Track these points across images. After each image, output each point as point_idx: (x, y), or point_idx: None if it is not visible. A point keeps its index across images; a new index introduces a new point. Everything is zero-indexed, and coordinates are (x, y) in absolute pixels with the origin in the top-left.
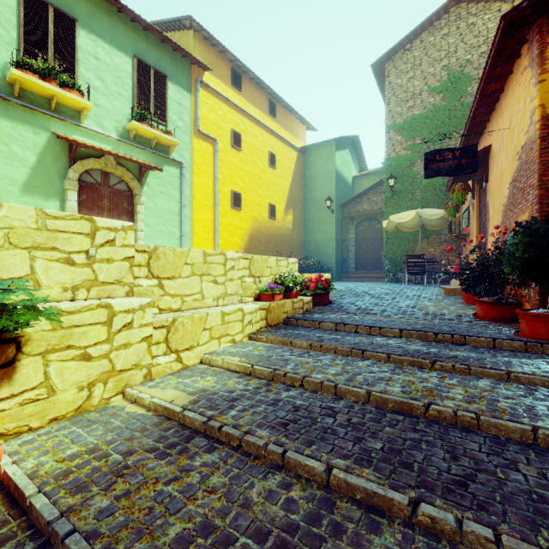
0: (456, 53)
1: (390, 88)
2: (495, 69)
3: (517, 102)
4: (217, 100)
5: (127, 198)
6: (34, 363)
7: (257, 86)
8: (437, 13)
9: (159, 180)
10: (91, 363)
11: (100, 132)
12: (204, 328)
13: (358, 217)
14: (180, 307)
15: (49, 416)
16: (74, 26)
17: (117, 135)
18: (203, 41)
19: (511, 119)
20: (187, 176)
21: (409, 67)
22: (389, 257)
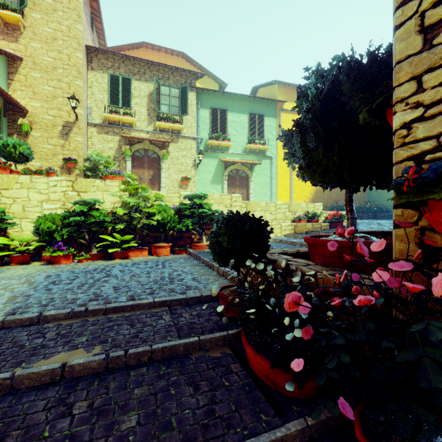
0: None
1: None
2: None
3: None
4: (292, 115)
5: (246, 179)
6: None
7: None
8: None
9: (260, 168)
10: None
11: (235, 153)
12: None
13: None
14: None
15: None
16: (226, 113)
17: (241, 152)
18: (283, 86)
19: None
20: (274, 162)
21: None
22: None
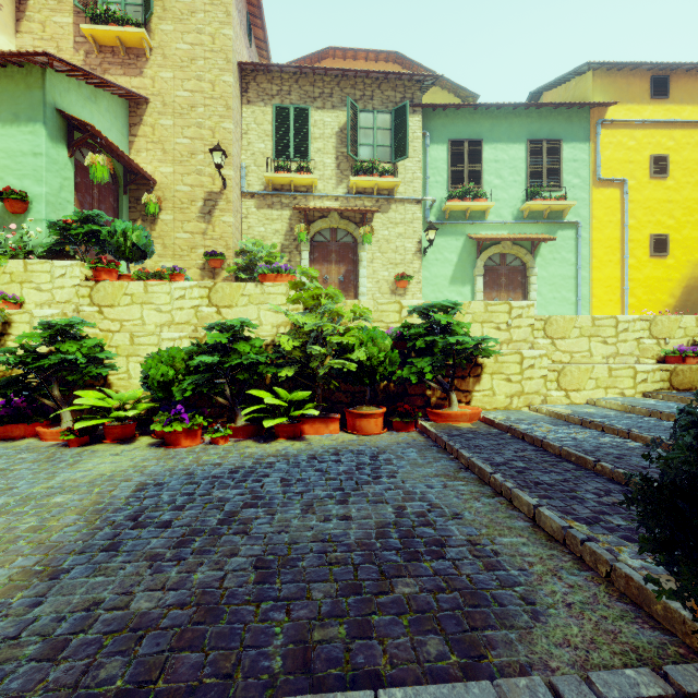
0: None
1: None
2: None
3: None
4: (626, 131)
5: (520, 272)
6: (487, 378)
7: None
8: None
9: (551, 248)
10: (511, 384)
11: (499, 222)
12: (590, 378)
13: None
14: (569, 361)
15: (493, 406)
16: (480, 146)
17: (512, 219)
18: (606, 73)
19: None
20: (584, 234)
21: None
22: None
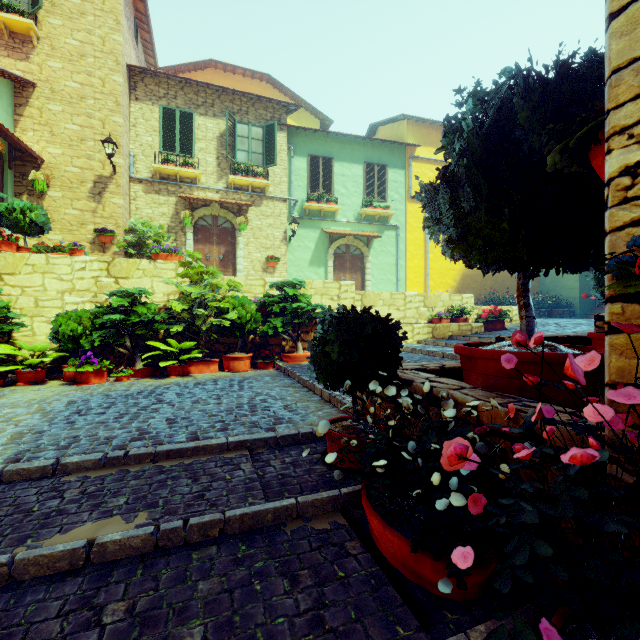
0: None
1: None
2: None
3: None
4: (428, 165)
5: (360, 259)
6: None
7: None
8: None
9: (380, 243)
10: None
11: (345, 221)
12: None
13: None
14: None
15: None
16: (331, 162)
17: (354, 220)
18: (415, 123)
19: None
20: (402, 235)
21: None
22: None
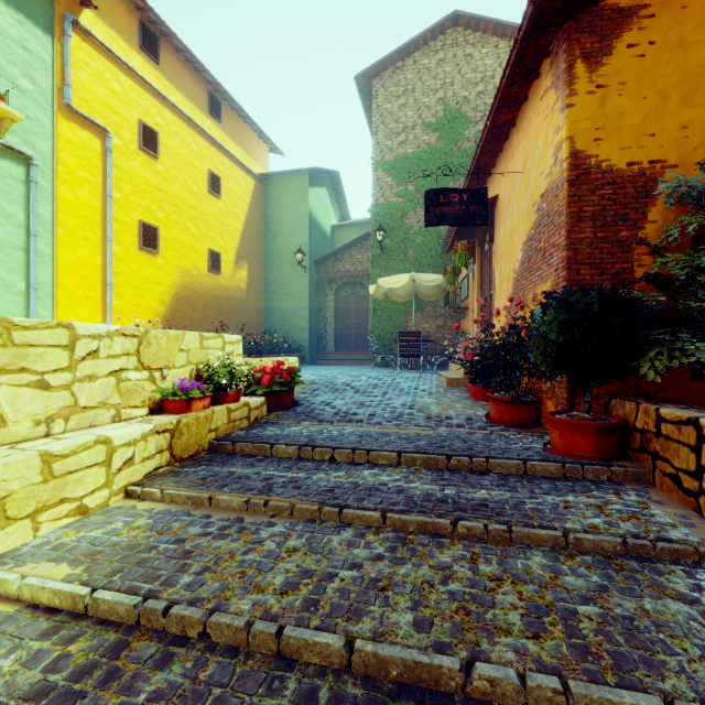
0: (453, 86)
1: (379, 113)
2: (512, 86)
3: (535, 137)
4: (110, 65)
5: None
6: None
7: (189, 64)
8: (432, 30)
9: None
10: None
11: None
12: None
13: (338, 279)
14: None
15: None
16: None
17: None
18: None
19: (526, 160)
20: (43, 182)
21: (401, 91)
22: (376, 334)
